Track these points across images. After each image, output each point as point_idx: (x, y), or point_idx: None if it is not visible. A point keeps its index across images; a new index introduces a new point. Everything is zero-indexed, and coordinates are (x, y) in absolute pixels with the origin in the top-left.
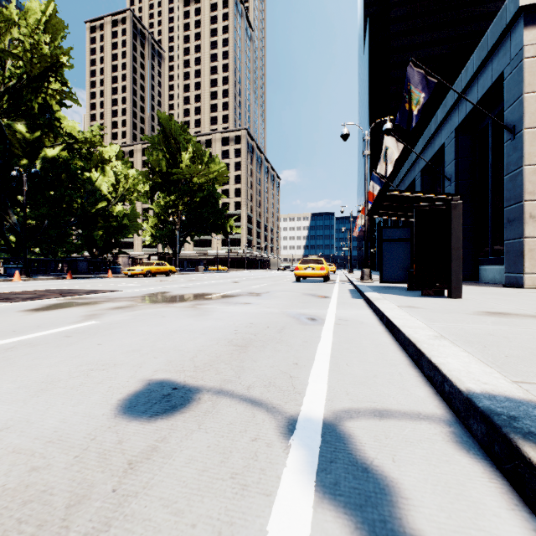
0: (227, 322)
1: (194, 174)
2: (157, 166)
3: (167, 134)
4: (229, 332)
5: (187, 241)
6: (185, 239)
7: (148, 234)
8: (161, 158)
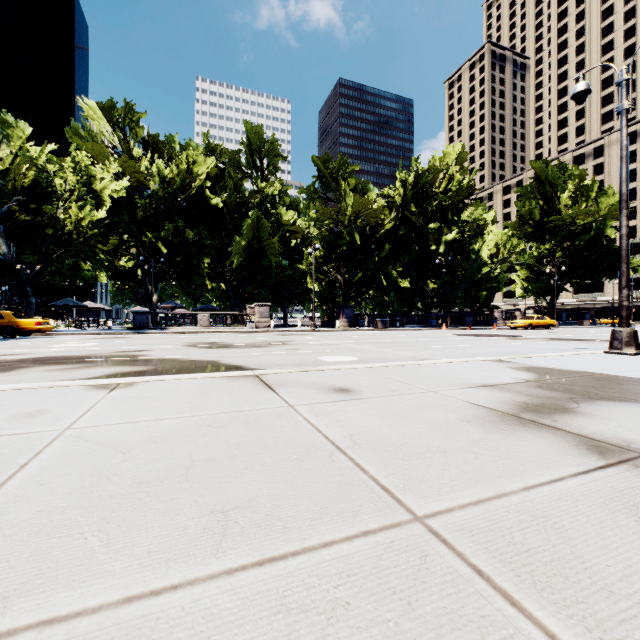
0: (604, 345)
1: (576, 216)
2: (527, 215)
3: (540, 180)
4: (604, 346)
5: (565, 290)
6: (562, 287)
7: (518, 286)
8: (533, 208)
